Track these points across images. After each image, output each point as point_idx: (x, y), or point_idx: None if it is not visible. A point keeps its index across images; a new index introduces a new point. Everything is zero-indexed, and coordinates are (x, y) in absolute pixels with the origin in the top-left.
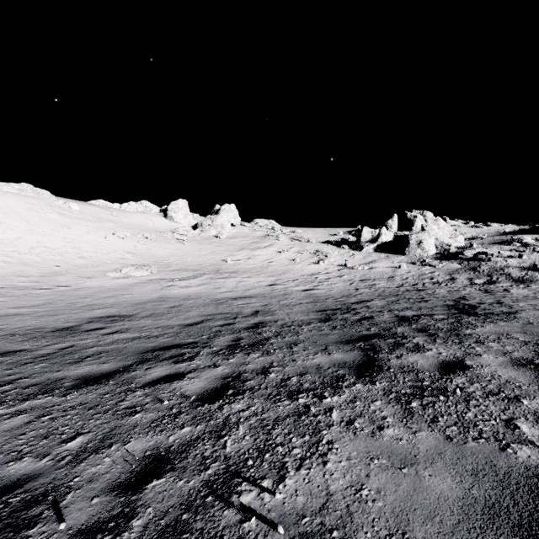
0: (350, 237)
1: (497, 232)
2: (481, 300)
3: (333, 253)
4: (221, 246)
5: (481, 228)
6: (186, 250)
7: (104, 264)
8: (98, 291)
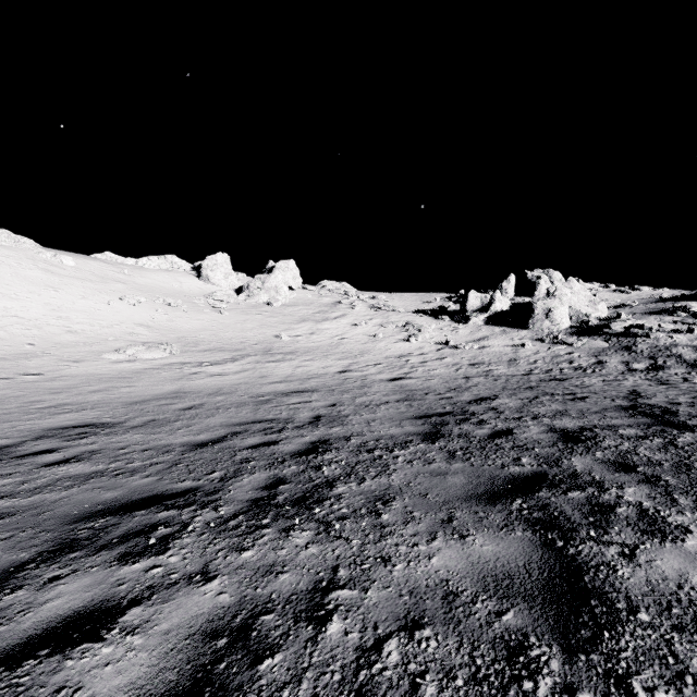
0: (451, 304)
1: (650, 297)
2: (668, 397)
3: (429, 326)
4: (275, 316)
5: (627, 293)
6: (225, 322)
7: (103, 342)
8: (84, 382)
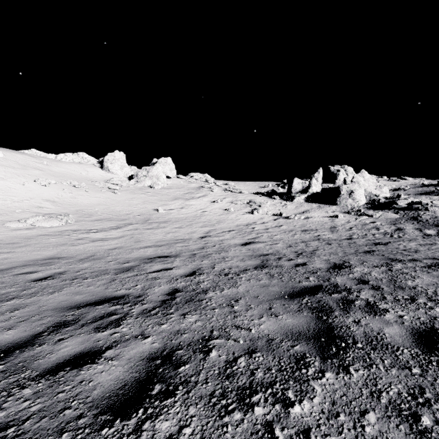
0: (280, 188)
1: (415, 184)
2: None
3: (266, 203)
4: (155, 195)
5: (398, 181)
6: (116, 199)
7: (10, 213)
8: None
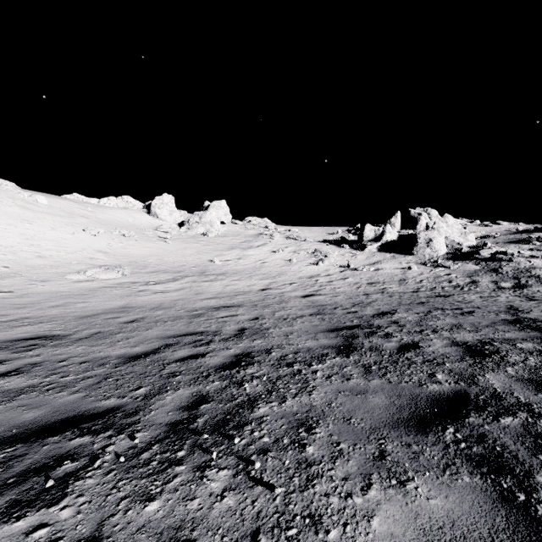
0: (350, 235)
1: (509, 230)
2: None
3: (333, 252)
4: (209, 245)
5: (490, 227)
6: (168, 249)
7: (67, 265)
8: (46, 299)
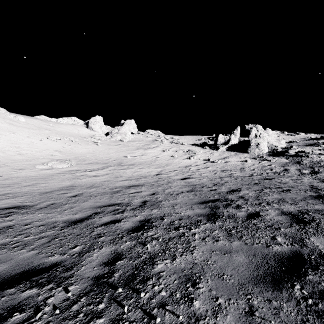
0: (209, 141)
1: (305, 138)
2: None
3: (199, 151)
4: (124, 147)
5: (293, 136)
6: (99, 149)
7: (36, 159)
8: (22, 181)
